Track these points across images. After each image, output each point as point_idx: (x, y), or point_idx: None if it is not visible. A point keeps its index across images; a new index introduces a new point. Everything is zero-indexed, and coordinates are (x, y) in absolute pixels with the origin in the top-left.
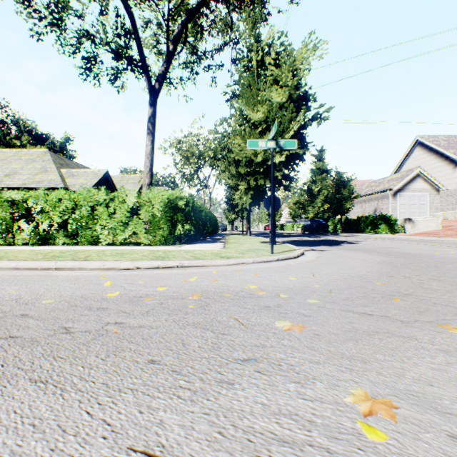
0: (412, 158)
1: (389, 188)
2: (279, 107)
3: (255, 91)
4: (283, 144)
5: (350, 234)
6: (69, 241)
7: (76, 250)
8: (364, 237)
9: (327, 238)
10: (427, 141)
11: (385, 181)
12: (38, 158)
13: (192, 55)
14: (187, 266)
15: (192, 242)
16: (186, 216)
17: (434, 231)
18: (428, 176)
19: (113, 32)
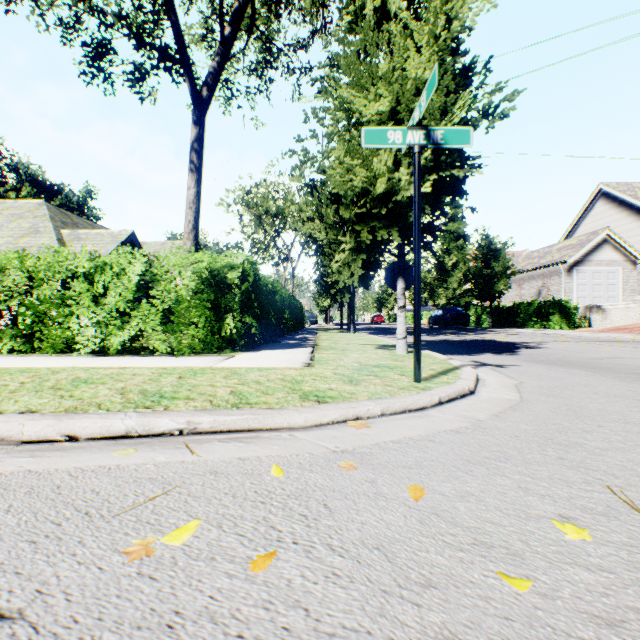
0: (592, 216)
1: (562, 261)
2: (418, 89)
3: (374, 52)
4: (443, 137)
5: (506, 330)
6: (22, 347)
7: (5, 368)
8: (534, 335)
9: (477, 336)
10: (616, 190)
11: (553, 250)
12: (28, 213)
13: (263, 51)
14: (207, 431)
15: (256, 346)
16: (243, 301)
17: (638, 325)
18: (620, 241)
19: (133, 1)
